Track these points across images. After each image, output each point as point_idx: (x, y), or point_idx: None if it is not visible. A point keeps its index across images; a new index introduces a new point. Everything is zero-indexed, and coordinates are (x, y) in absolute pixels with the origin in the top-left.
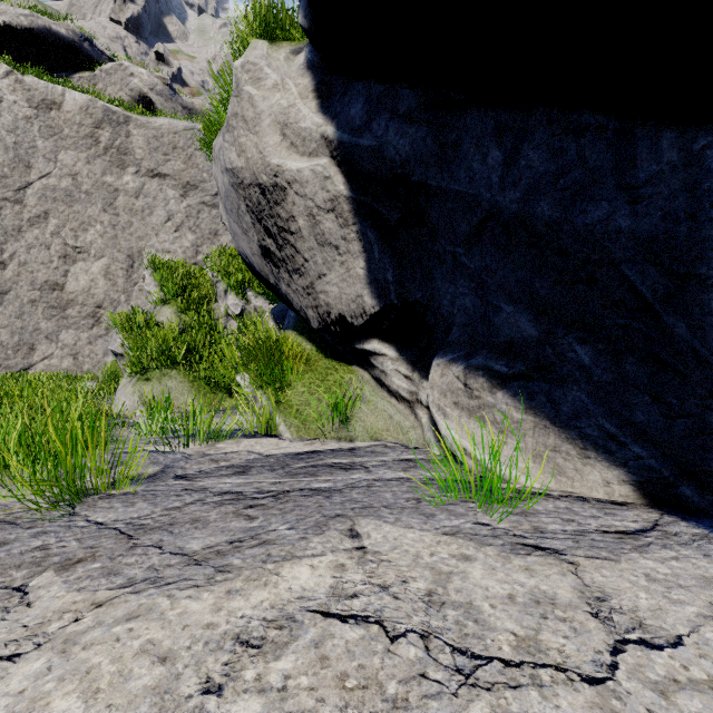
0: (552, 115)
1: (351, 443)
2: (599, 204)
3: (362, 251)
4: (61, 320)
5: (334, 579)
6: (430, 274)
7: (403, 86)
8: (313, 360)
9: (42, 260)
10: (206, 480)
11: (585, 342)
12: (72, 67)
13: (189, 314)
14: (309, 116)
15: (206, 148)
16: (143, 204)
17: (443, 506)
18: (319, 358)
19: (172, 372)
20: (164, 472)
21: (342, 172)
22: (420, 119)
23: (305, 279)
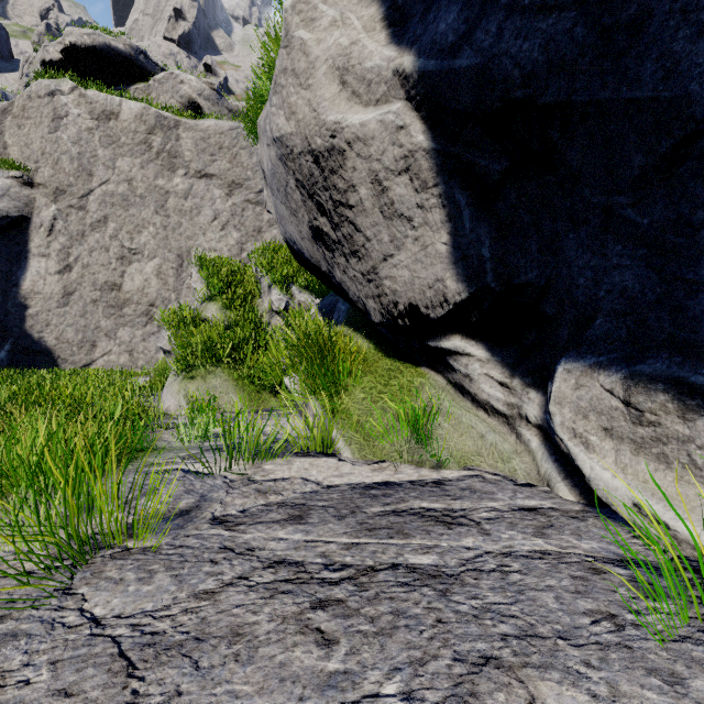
0: None
1: (433, 472)
2: None
3: (446, 220)
4: (119, 318)
5: None
6: (554, 243)
7: None
8: (371, 360)
9: (102, 262)
10: (252, 531)
11: None
12: (129, 80)
13: (234, 310)
14: (376, 51)
15: (251, 129)
16: (191, 205)
17: (675, 644)
18: (378, 357)
19: (216, 370)
20: (199, 509)
21: (422, 116)
22: (563, 2)
23: (366, 262)
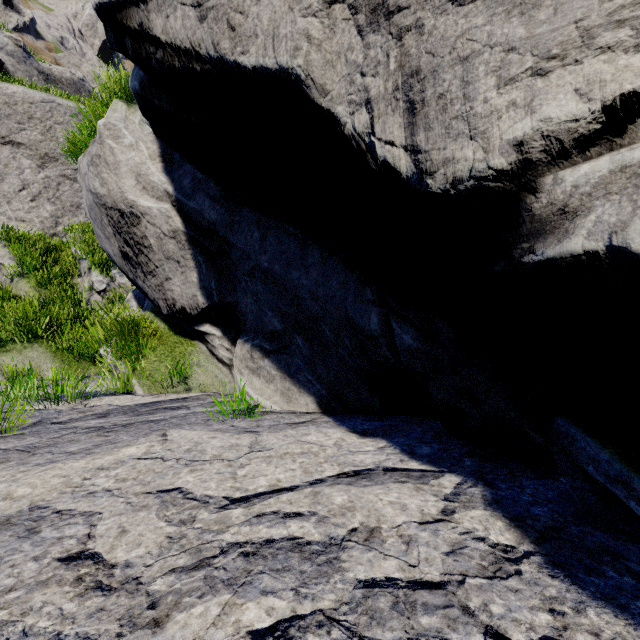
0: (278, 223)
1: (186, 395)
2: (296, 271)
3: (195, 267)
4: None
5: (147, 450)
6: (236, 288)
7: (212, 181)
8: (165, 336)
9: None
10: (77, 423)
11: (300, 334)
12: None
13: (51, 289)
14: (156, 174)
15: (71, 157)
16: None
17: (220, 421)
18: (170, 334)
19: (33, 344)
20: (42, 422)
21: (180, 215)
22: (222, 203)
23: (157, 279)
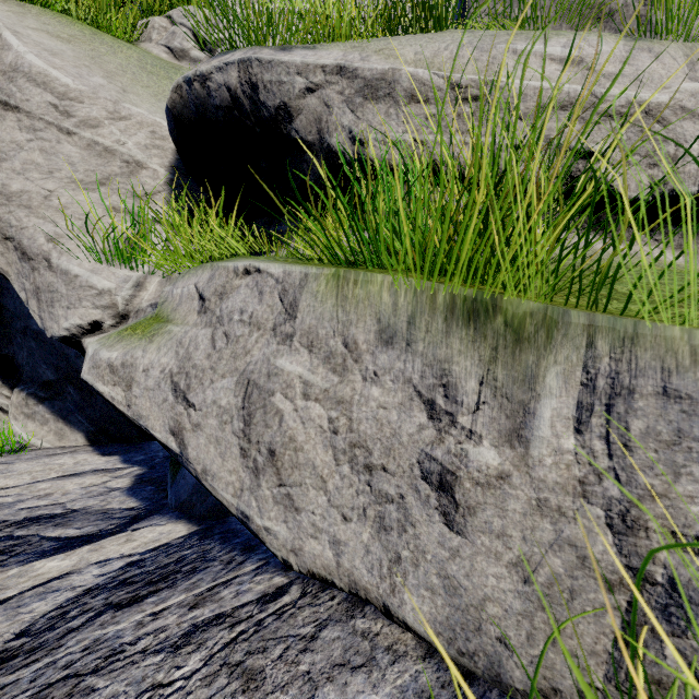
0: None
1: None
2: None
3: None
4: None
5: None
6: (12, 341)
7: None
8: None
9: None
10: None
11: (71, 384)
12: None
13: None
14: None
15: None
16: None
17: None
18: None
19: None
20: None
21: None
22: None
23: None
